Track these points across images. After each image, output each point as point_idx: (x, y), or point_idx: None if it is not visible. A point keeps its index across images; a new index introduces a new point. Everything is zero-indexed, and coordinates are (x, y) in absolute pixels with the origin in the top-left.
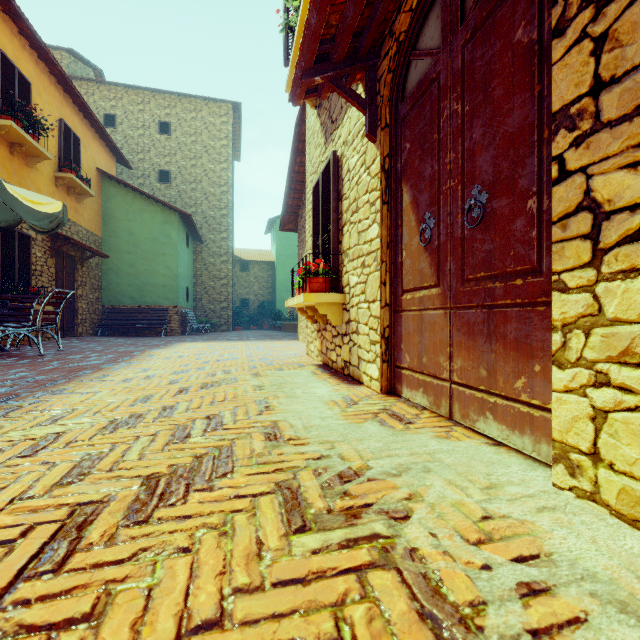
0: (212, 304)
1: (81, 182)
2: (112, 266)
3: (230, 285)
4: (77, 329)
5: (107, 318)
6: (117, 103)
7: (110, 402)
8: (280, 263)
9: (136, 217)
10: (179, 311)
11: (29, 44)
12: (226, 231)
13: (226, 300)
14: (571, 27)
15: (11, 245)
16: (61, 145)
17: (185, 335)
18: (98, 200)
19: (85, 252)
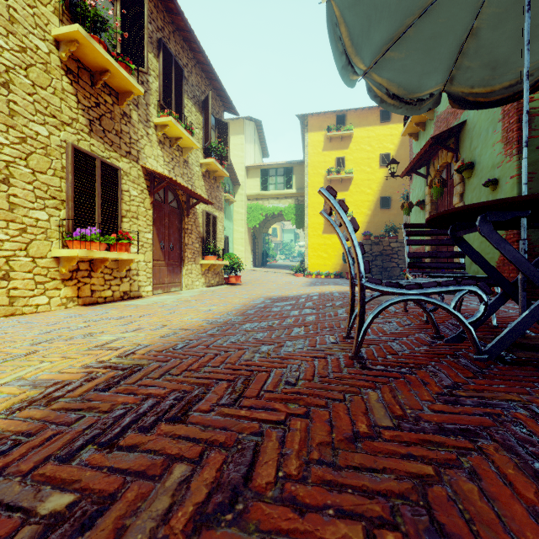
0: None
1: None
2: None
3: None
4: None
5: None
6: None
7: (233, 298)
8: None
9: None
10: None
11: None
12: None
13: None
14: (186, 234)
15: None
16: None
17: None
18: None
19: None
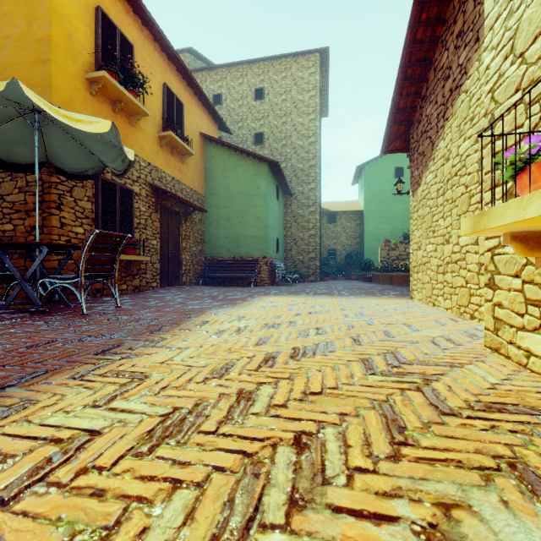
0: (300, 255)
1: (180, 140)
2: (212, 221)
3: (318, 235)
4: (181, 279)
5: (208, 269)
6: (222, 83)
7: None
8: (369, 211)
9: (231, 173)
10: (268, 261)
11: (133, 10)
12: (314, 181)
13: (314, 250)
14: None
15: (113, 198)
16: (164, 108)
17: (274, 285)
18: (201, 162)
19: (189, 208)
